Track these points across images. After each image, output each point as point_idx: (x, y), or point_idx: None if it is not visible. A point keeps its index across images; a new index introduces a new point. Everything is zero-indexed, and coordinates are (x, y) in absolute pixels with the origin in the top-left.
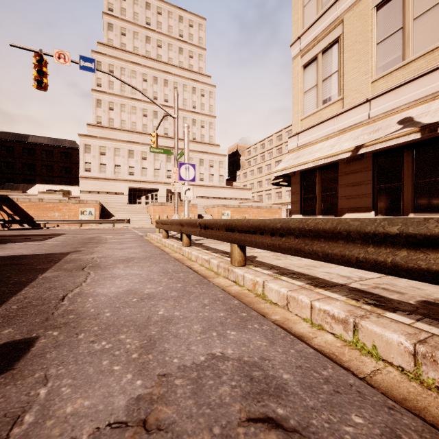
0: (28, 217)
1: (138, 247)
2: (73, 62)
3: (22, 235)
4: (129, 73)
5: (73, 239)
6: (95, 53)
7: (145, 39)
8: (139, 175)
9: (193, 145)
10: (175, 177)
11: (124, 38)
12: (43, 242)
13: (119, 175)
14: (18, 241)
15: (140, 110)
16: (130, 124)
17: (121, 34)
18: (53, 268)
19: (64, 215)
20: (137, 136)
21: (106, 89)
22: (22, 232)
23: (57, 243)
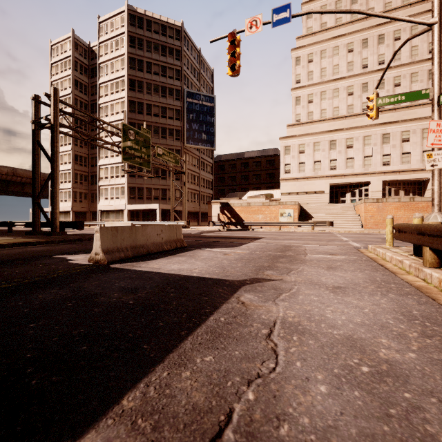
0: (240, 220)
1: (373, 288)
2: (264, 24)
3: (227, 237)
4: (330, 52)
5: (265, 248)
6: (293, 51)
7: (349, 1)
8: (343, 168)
9: (430, 108)
10: (433, 139)
11: (324, 17)
12: (233, 250)
13: (318, 172)
14: (216, 246)
15: (344, 90)
16: (331, 111)
17: (321, 14)
18: (154, 374)
19: (266, 217)
20: (340, 122)
21: (305, 82)
22: (231, 234)
23: (244, 254)
